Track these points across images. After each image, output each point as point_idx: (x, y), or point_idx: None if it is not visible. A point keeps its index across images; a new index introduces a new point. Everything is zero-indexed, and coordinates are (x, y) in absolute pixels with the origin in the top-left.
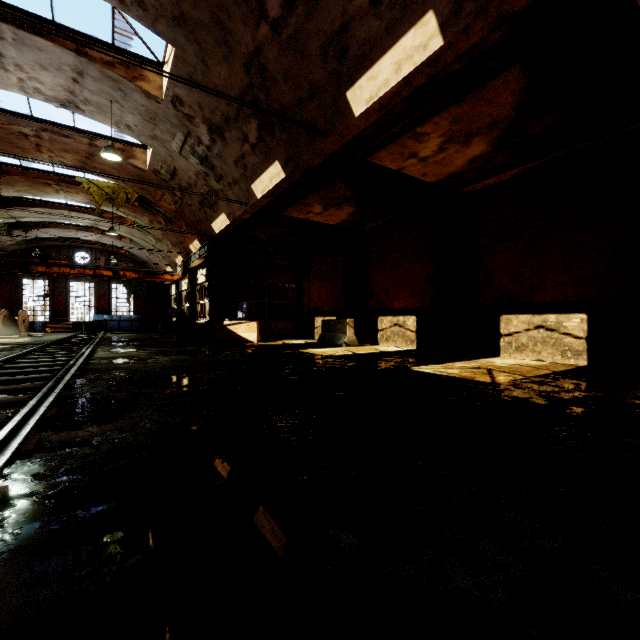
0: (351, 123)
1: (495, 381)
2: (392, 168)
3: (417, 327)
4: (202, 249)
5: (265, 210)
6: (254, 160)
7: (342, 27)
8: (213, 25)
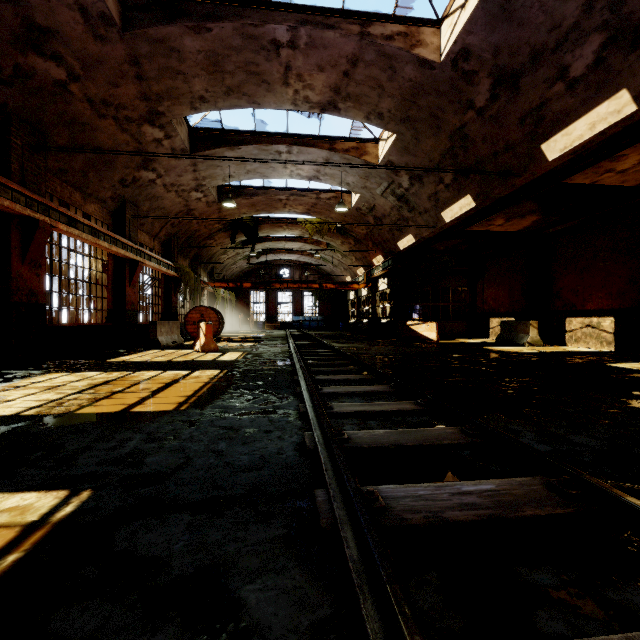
0: (544, 165)
1: None
2: (584, 183)
3: (615, 328)
4: (386, 262)
5: (448, 228)
6: (446, 195)
7: (539, 105)
8: (429, 118)
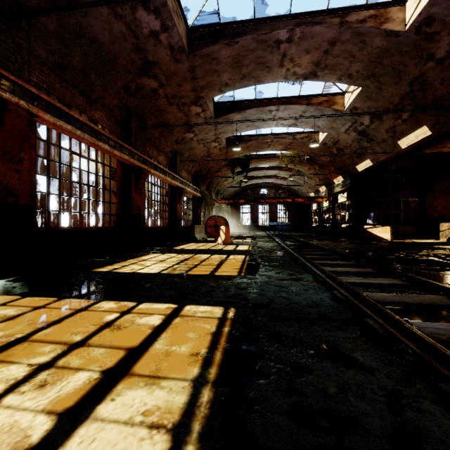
0: None
1: None
2: None
3: None
4: (345, 181)
5: (403, 153)
6: (403, 127)
7: None
8: (391, 72)
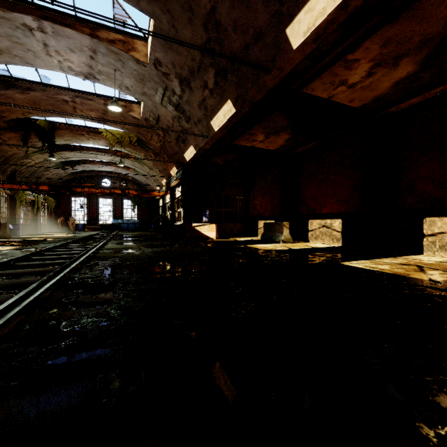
0: (289, 56)
1: (433, 279)
2: (323, 97)
3: (342, 228)
4: (178, 173)
5: (221, 141)
6: (212, 102)
7: None
8: None
